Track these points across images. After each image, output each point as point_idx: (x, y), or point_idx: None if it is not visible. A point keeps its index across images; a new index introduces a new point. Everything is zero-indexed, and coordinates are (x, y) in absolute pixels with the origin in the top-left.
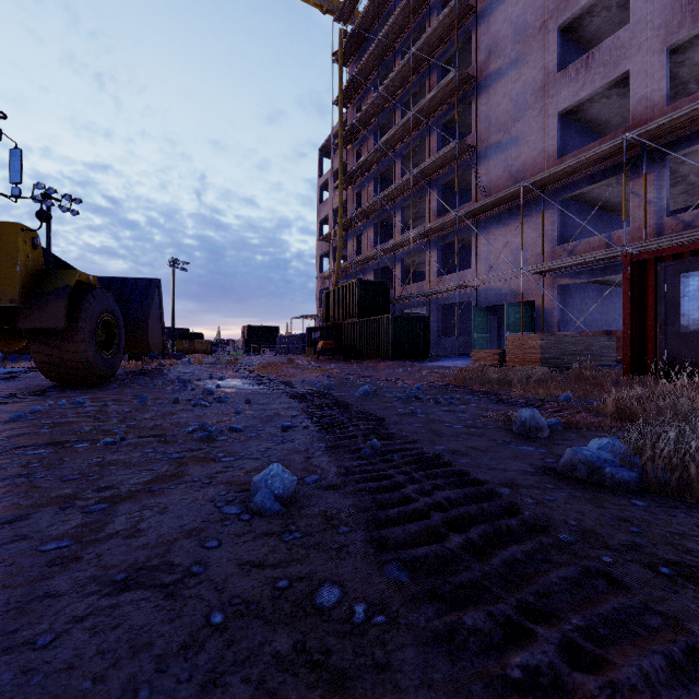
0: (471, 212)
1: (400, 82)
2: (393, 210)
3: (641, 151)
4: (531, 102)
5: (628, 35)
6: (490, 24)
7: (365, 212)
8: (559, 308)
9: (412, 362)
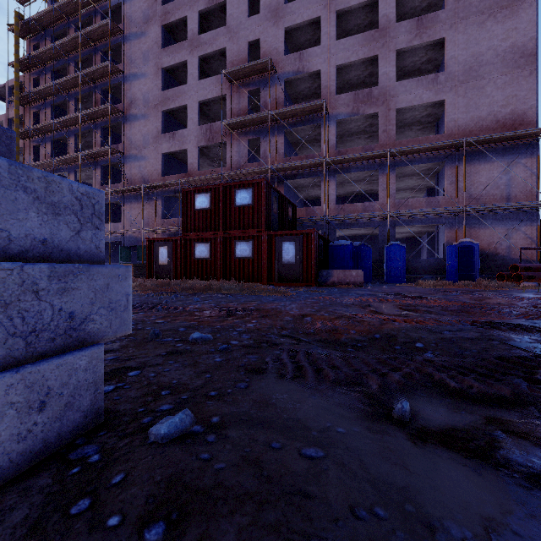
0: (119, 191)
1: (73, 84)
2: (68, 170)
3: (190, 186)
4: (151, 141)
5: (187, 133)
6: (132, 86)
7: (42, 165)
8: None
9: None
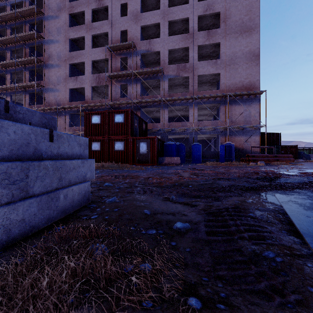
0: (42, 109)
1: (9, 42)
2: (6, 94)
3: (86, 108)
4: (62, 81)
5: (85, 78)
6: (50, 47)
7: None
8: None
9: None
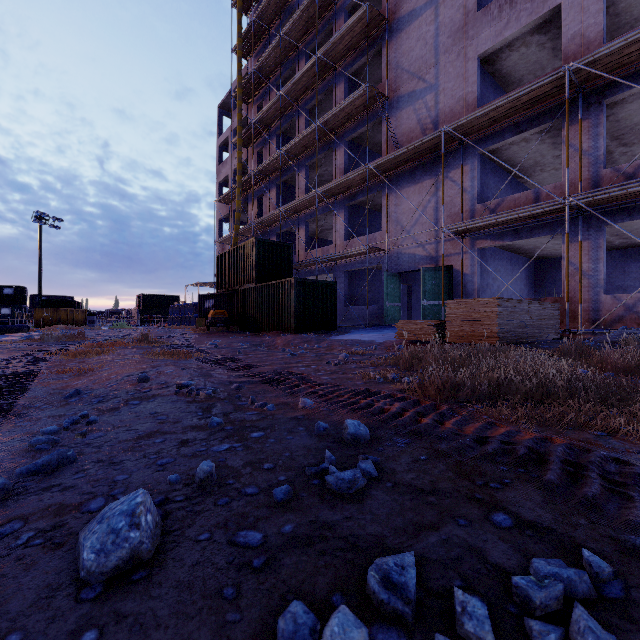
0: (382, 166)
1: (304, 27)
2: (297, 168)
3: (576, 93)
4: (448, 44)
5: None
6: None
7: (266, 170)
8: (479, 274)
9: (318, 334)
